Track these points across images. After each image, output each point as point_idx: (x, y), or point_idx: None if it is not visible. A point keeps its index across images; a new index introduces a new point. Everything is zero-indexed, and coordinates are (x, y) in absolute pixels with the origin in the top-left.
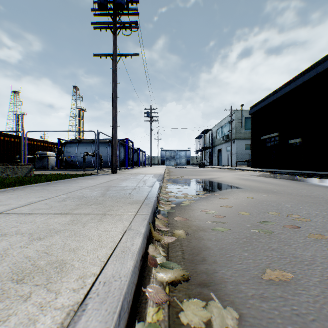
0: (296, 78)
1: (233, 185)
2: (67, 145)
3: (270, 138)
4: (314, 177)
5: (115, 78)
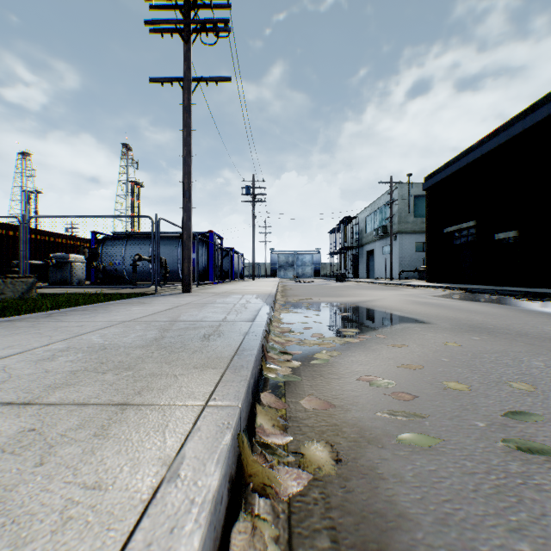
0: (508, 124)
1: (407, 316)
2: (107, 242)
3: (460, 230)
4: (548, 300)
5: (188, 120)
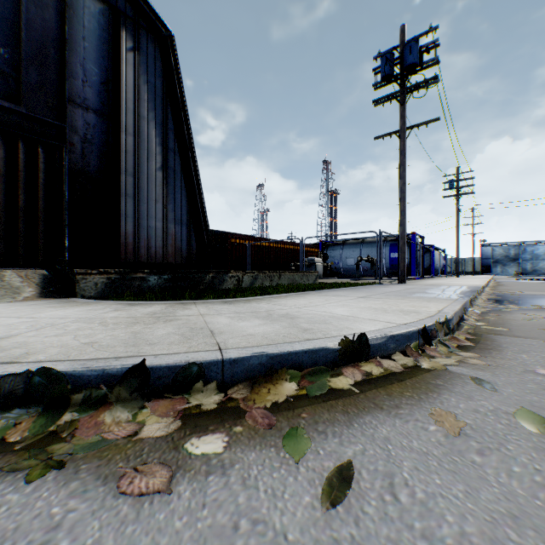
0: None
1: None
2: (329, 248)
3: None
4: None
5: (403, 160)
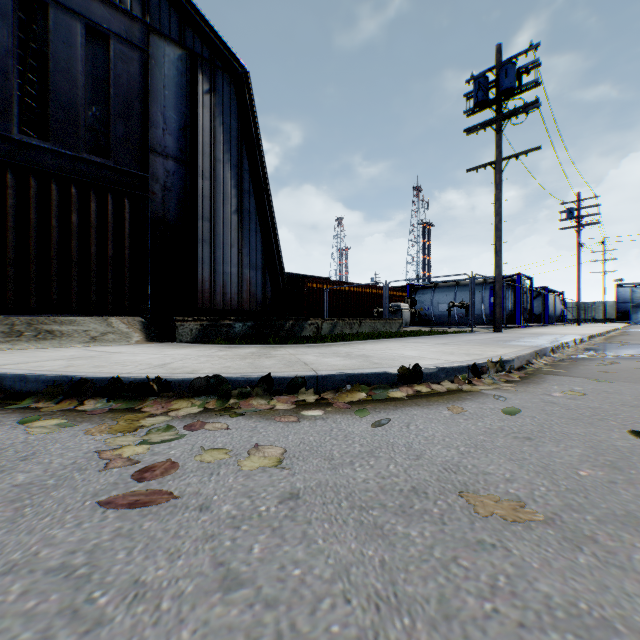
0: None
1: None
2: (418, 292)
3: None
4: None
5: (499, 195)
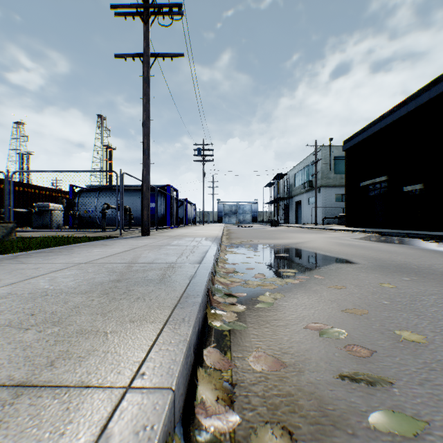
0: (415, 95)
1: (337, 257)
2: (83, 194)
3: (374, 184)
4: None
5: (147, 90)
